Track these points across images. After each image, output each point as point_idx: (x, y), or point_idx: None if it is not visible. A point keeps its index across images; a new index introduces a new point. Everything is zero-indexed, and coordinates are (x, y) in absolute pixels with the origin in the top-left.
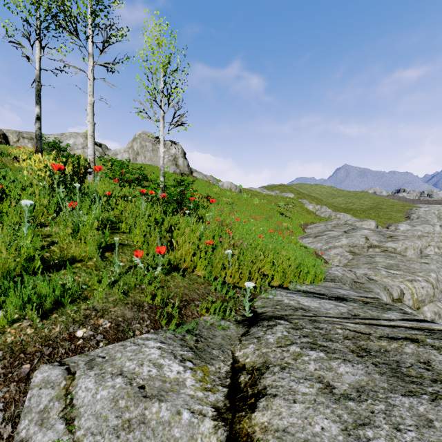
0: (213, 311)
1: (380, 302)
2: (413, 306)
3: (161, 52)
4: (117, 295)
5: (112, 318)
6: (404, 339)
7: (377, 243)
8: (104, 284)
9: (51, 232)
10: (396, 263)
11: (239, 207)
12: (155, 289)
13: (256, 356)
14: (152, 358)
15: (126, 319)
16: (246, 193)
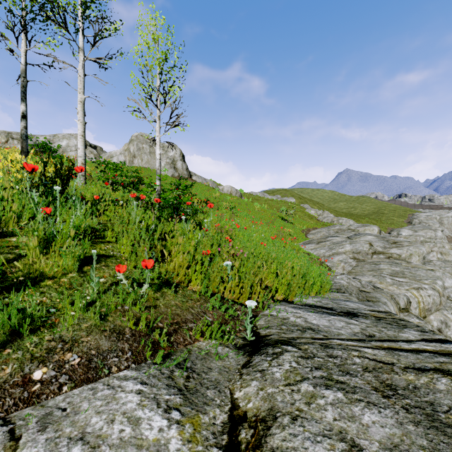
0: (209, 335)
1: (393, 317)
2: (419, 315)
3: (157, 48)
4: (92, 320)
5: (83, 351)
6: (434, 371)
7: (381, 249)
8: (76, 308)
9: (21, 242)
10: (402, 270)
11: (239, 212)
12: (140, 311)
13: (260, 398)
14: (128, 408)
15: (100, 352)
16: (247, 197)
